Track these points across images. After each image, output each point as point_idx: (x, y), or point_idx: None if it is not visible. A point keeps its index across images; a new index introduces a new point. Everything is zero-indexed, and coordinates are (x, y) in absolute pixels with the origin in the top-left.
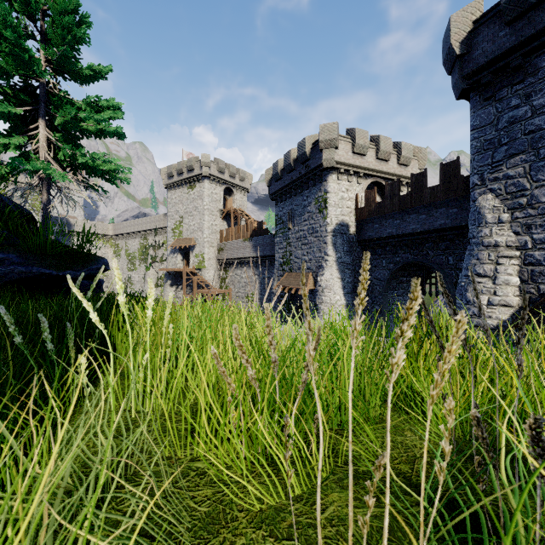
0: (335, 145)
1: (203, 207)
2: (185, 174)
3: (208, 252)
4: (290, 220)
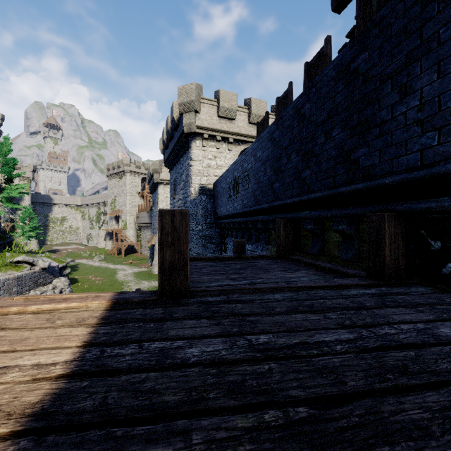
0: (158, 172)
1: (126, 191)
2: (116, 170)
3: (129, 219)
4: (153, 205)
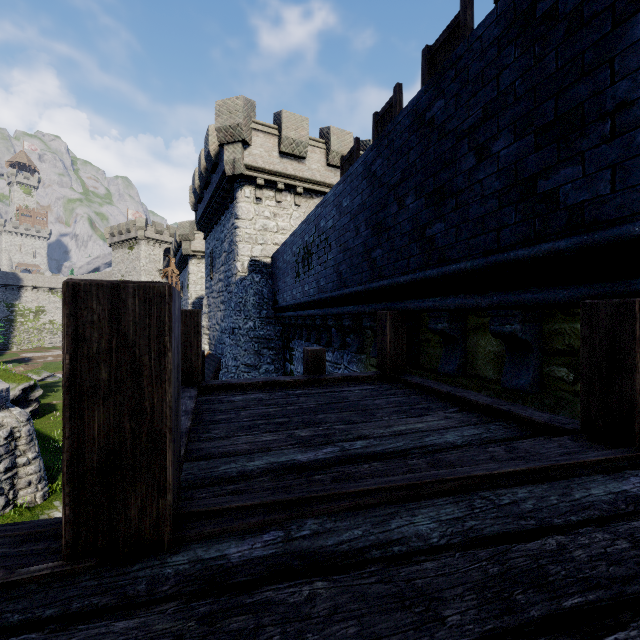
0: (189, 238)
1: (140, 268)
2: (125, 235)
3: None
4: (182, 289)
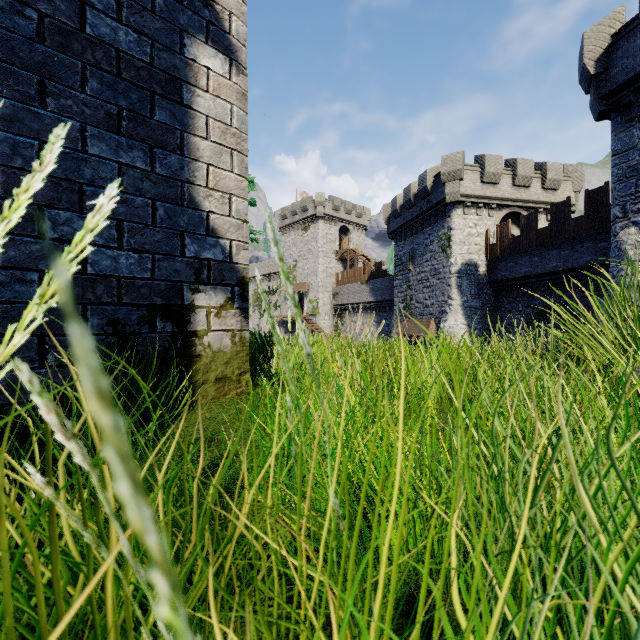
0: (460, 176)
1: (318, 249)
2: (299, 215)
3: (322, 297)
4: (411, 260)
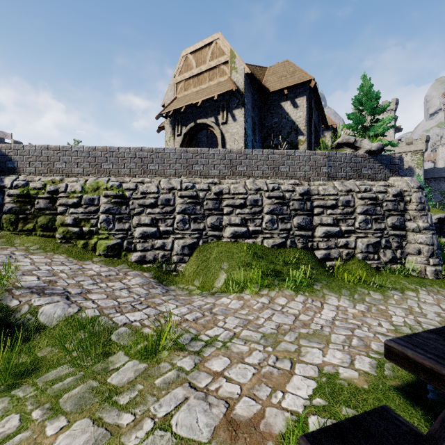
0: None
1: None
2: None
3: None
4: None
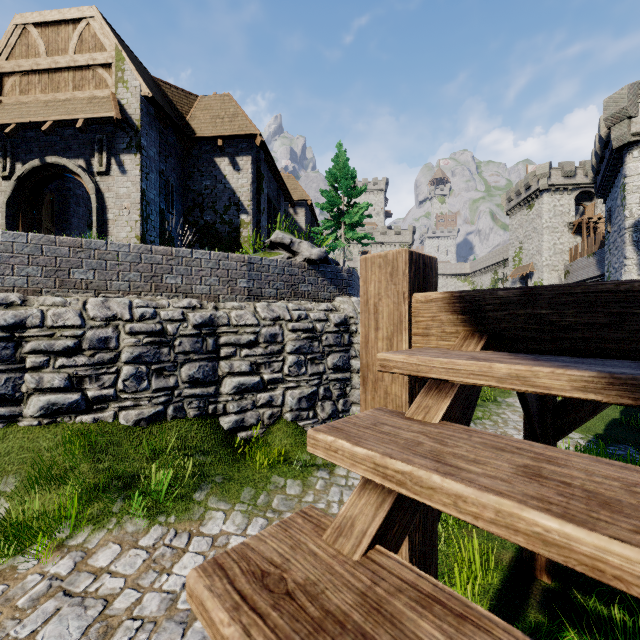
0: (626, 115)
1: (541, 226)
2: (522, 194)
3: (547, 278)
4: (608, 220)
